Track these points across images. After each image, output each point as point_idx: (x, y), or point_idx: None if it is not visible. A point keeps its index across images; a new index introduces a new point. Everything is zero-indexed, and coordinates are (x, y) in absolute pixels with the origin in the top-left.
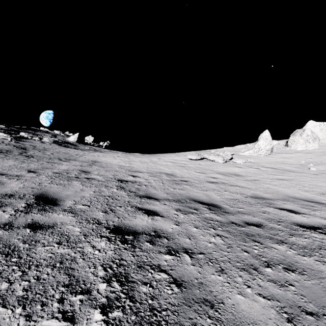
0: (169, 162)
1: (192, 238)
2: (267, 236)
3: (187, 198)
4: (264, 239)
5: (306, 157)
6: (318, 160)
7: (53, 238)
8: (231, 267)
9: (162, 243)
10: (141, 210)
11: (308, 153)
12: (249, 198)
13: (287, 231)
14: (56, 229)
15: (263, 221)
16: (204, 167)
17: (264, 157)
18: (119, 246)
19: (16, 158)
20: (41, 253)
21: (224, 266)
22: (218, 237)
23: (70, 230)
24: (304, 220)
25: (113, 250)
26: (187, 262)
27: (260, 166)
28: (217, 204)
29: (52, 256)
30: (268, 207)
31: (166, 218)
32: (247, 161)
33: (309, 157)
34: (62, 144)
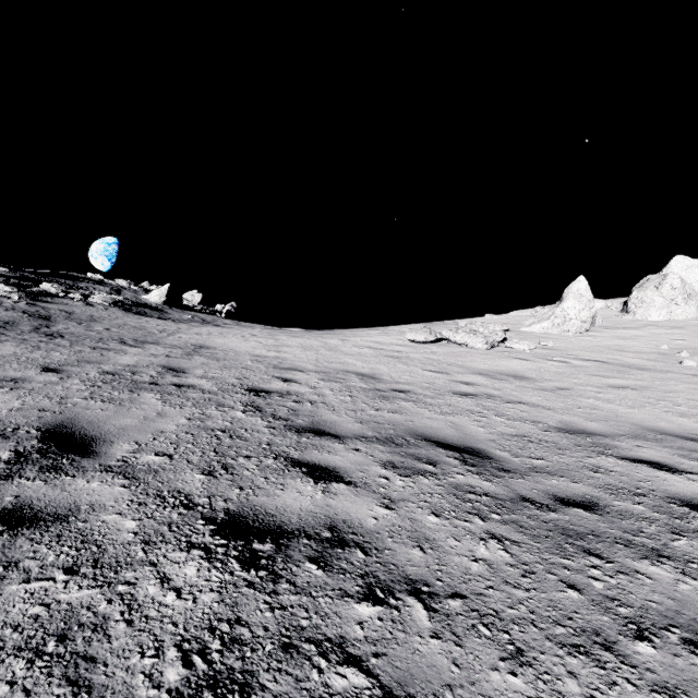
0: (366, 347)
1: (429, 547)
2: (616, 536)
3: (410, 434)
4: (612, 547)
5: (671, 337)
6: (697, 343)
7: (58, 554)
8: (540, 640)
9: (351, 563)
10: (298, 465)
11: (675, 328)
12: (553, 432)
13: (662, 522)
14: (72, 526)
15: (598, 493)
16: (444, 360)
17: (575, 336)
18: (236, 577)
19: (22, 339)
20: (12, 605)
21: (522, 639)
22: (494, 541)
23: (109, 527)
24: (696, 491)
25: (218, 591)
26: (419, 627)
27: (568, 358)
28: (480, 448)
29: (42, 615)
30: (602, 456)
31: (361, 487)
32: (539, 346)
33: (679, 336)
34: (132, 308)
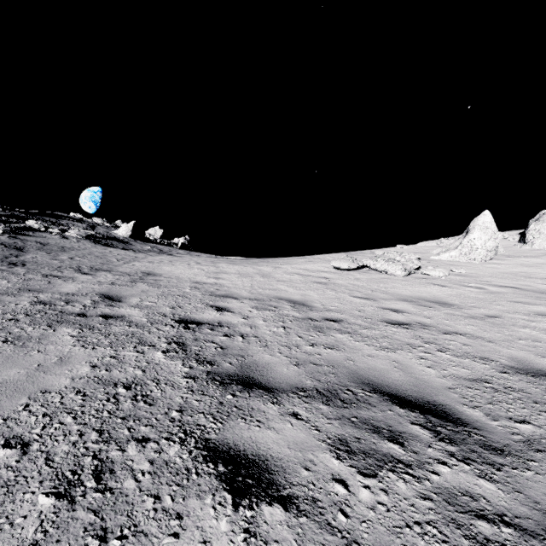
0: (296, 274)
1: None
2: None
3: (355, 382)
4: None
5: None
6: None
7: None
8: None
9: None
10: (213, 458)
11: None
12: (513, 374)
13: None
14: None
15: None
16: (368, 286)
17: (481, 263)
18: None
19: None
20: None
21: None
22: None
23: None
24: None
25: None
26: None
27: (483, 284)
28: (444, 404)
29: None
30: None
31: (308, 515)
32: (451, 273)
33: None
34: (102, 241)
